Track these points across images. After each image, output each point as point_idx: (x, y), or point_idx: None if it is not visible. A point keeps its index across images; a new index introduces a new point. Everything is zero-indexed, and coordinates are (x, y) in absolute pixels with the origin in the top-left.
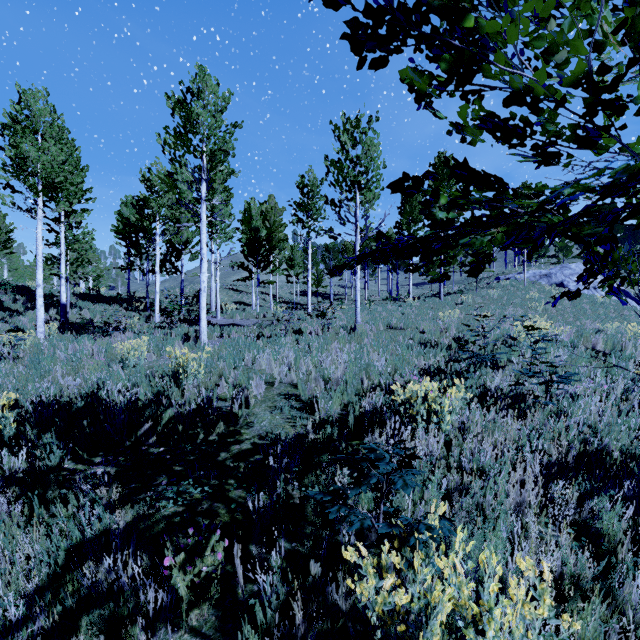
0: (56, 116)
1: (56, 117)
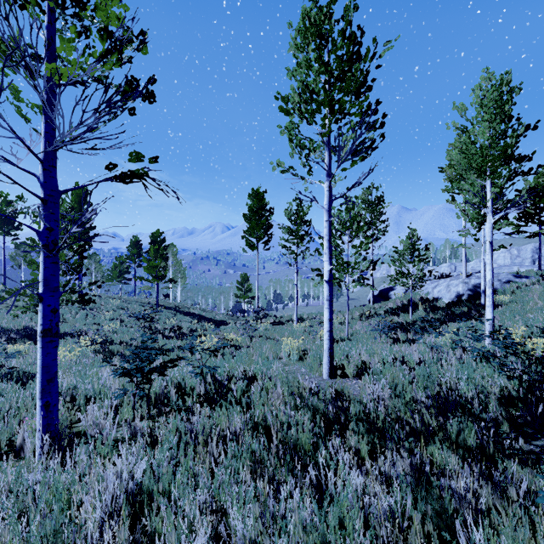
0: (505, 80)
1: (506, 81)
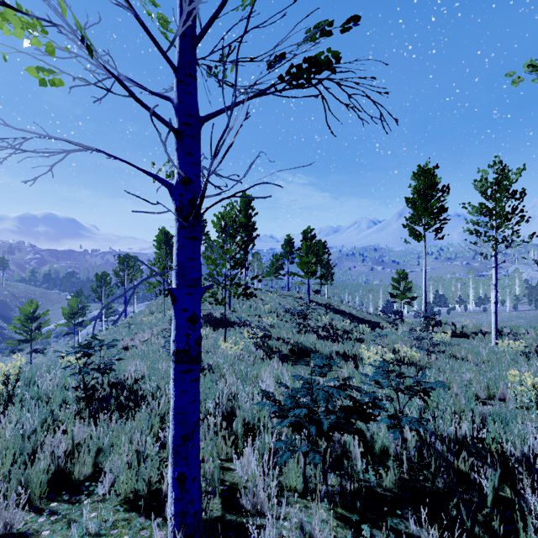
0: None
1: None
